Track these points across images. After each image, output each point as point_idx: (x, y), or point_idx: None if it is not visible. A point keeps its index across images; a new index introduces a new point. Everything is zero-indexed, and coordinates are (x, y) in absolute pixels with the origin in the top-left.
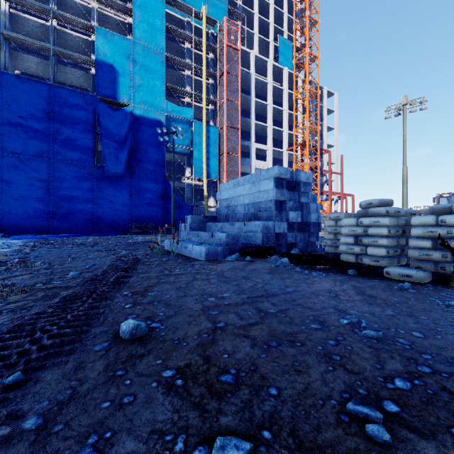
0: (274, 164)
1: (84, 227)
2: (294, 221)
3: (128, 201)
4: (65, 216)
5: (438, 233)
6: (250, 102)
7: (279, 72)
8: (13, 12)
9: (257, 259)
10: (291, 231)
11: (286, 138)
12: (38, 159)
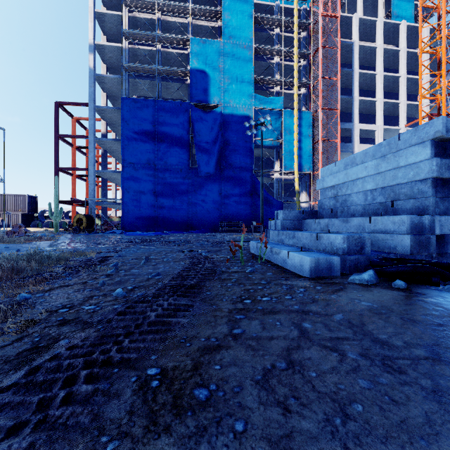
0: None
1: (181, 225)
2: None
3: (218, 200)
4: (166, 215)
5: None
6: (351, 76)
7: (393, 30)
8: (130, 47)
9: (418, 288)
10: None
11: (403, 111)
12: (147, 167)
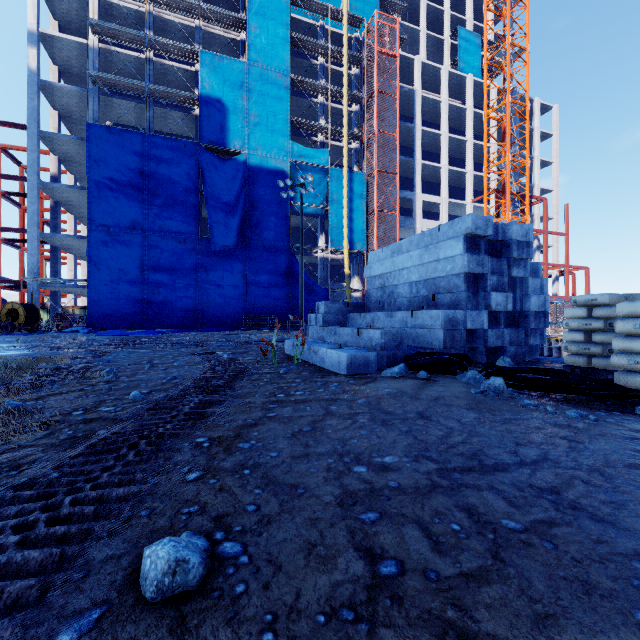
0: None
1: (185, 320)
2: (501, 310)
3: (240, 285)
4: (162, 305)
5: None
6: (413, 133)
7: (460, 83)
8: (102, 47)
9: (438, 377)
10: (495, 327)
11: (470, 183)
12: (131, 233)
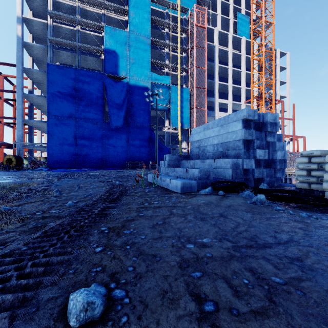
0: None
1: (97, 164)
2: (261, 158)
3: (125, 146)
4: (85, 156)
5: None
6: (214, 67)
7: (238, 42)
8: (55, 24)
9: (229, 194)
10: (258, 167)
11: (243, 93)
12: (69, 119)
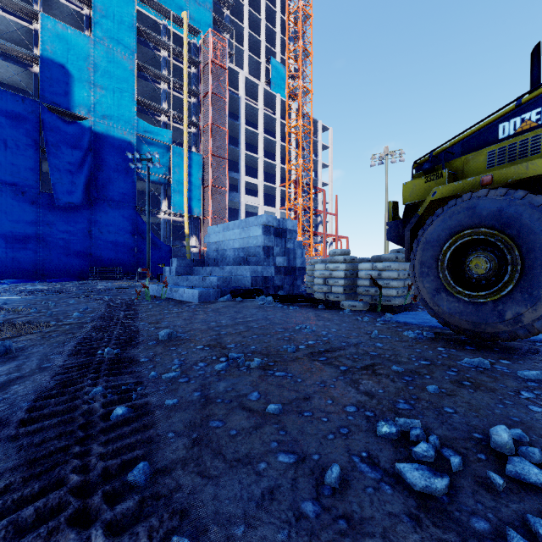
0: (266, 201)
1: (24, 271)
2: (281, 266)
3: (86, 239)
4: None
5: (370, 275)
6: (239, 129)
7: (272, 99)
8: None
9: (246, 300)
10: (279, 275)
11: (279, 173)
12: None
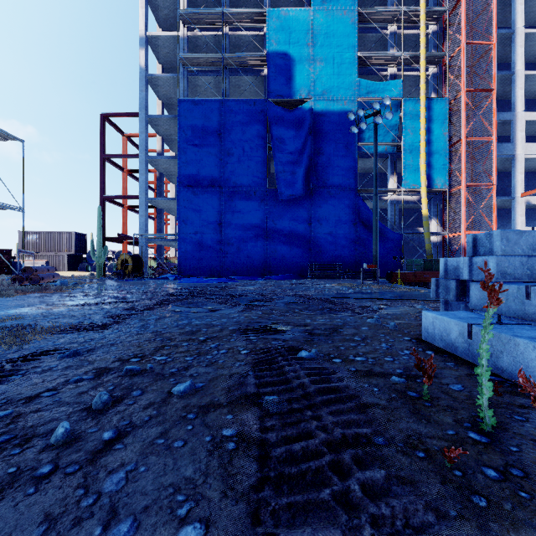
0: None
1: (255, 268)
2: None
3: (305, 233)
4: (235, 254)
5: None
6: (509, 42)
7: None
8: (190, 35)
9: None
10: None
11: None
12: (210, 190)
